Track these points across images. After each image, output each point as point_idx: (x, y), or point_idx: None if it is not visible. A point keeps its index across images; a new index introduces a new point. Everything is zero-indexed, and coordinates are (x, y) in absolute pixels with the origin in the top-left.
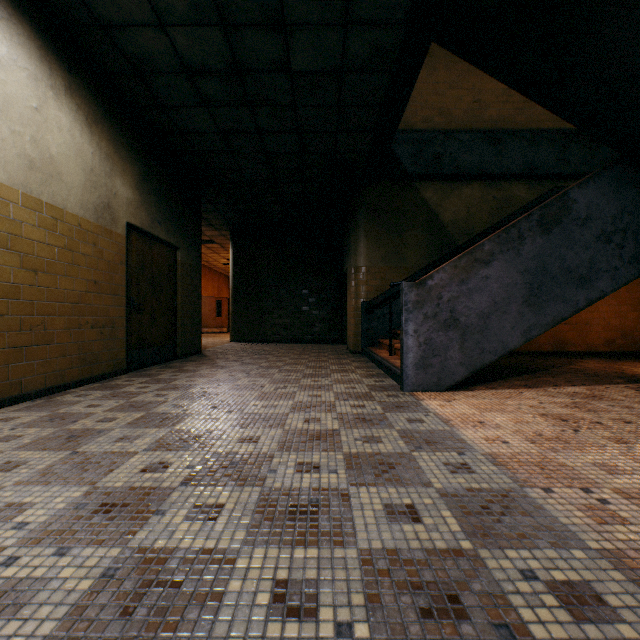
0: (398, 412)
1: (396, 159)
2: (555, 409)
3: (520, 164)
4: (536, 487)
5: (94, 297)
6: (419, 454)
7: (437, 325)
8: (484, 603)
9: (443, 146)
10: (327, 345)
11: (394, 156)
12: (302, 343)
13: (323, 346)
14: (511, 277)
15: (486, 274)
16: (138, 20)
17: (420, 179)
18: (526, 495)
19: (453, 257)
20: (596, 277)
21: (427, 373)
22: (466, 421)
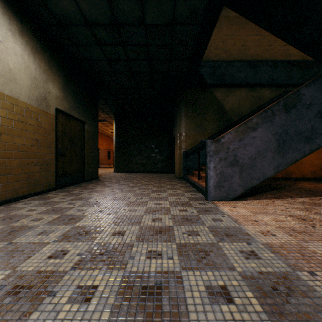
0: (206, 214)
1: (201, 76)
2: (296, 212)
3: (266, 78)
4: (303, 270)
5: (36, 148)
6: (223, 244)
7: (226, 164)
8: None
9: (226, 69)
10: (164, 174)
11: (200, 74)
12: (151, 173)
13: (162, 174)
14: (268, 137)
15: (254, 135)
16: None
17: (213, 86)
18: (299, 277)
19: (231, 127)
20: (315, 137)
21: (221, 190)
22: (247, 220)
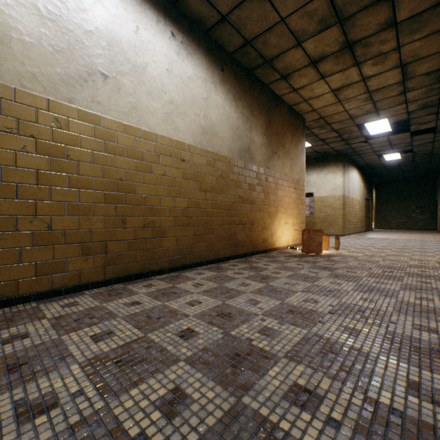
0: None
1: None
2: None
3: None
4: None
5: (363, 215)
6: None
7: None
8: (438, 238)
9: None
10: (426, 230)
11: None
12: (411, 230)
13: (423, 230)
14: None
15: None
16: (378, 165)
17: None
18: None
19: None
20: None
21: None
22: None
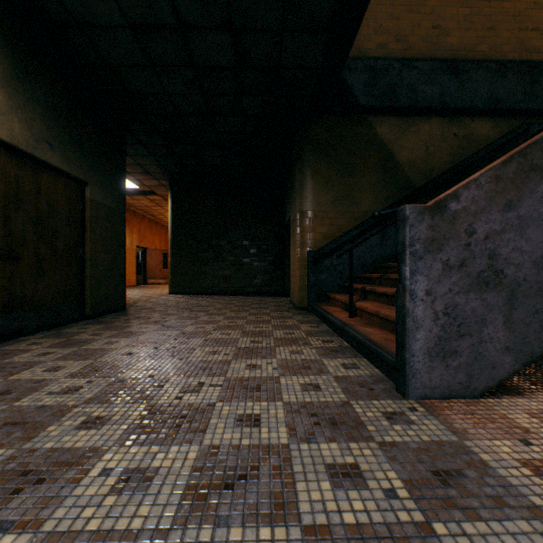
0: (460, 513)
1: (347, 89)
2: None
3: (484, 98)
4: None
5: None
6: None
7: (466, 281)
8: None
9: (400, 75)
10: (268, 298)
11: (345, 85)
12: (243, 295)
13: (264, 299)
14: None
15: None
16: None
17: (374, 113)
18: None
19: (412, 200)
20: None
21: (448, 366)
22: None
